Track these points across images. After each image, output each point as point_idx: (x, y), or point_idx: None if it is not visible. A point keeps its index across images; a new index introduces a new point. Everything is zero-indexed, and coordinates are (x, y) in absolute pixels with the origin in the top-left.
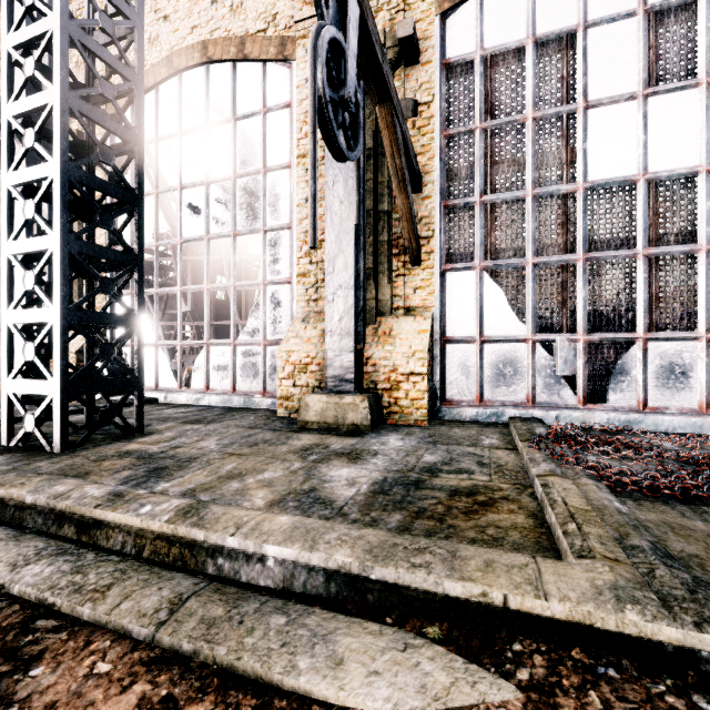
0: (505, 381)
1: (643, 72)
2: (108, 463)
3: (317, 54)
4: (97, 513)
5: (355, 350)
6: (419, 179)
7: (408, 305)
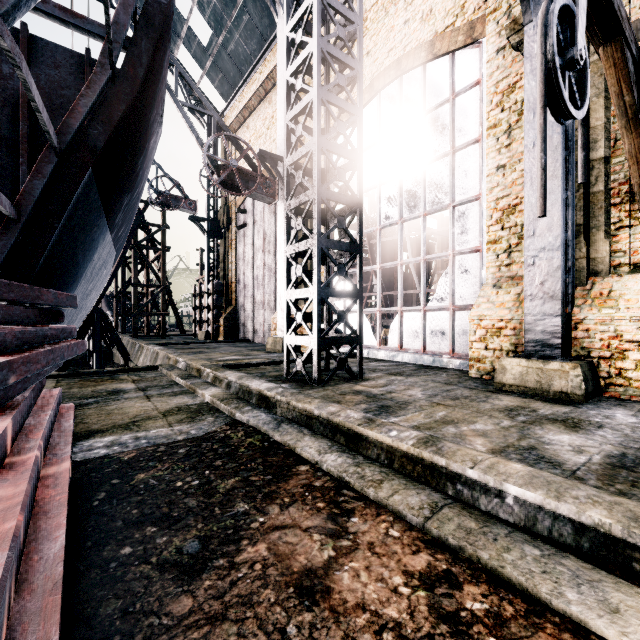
0: None
1: None
2: (348, 397)
3: (546, 30)
4: (360, 429)
5: (561, 313)
6: None
7: (636, 261)
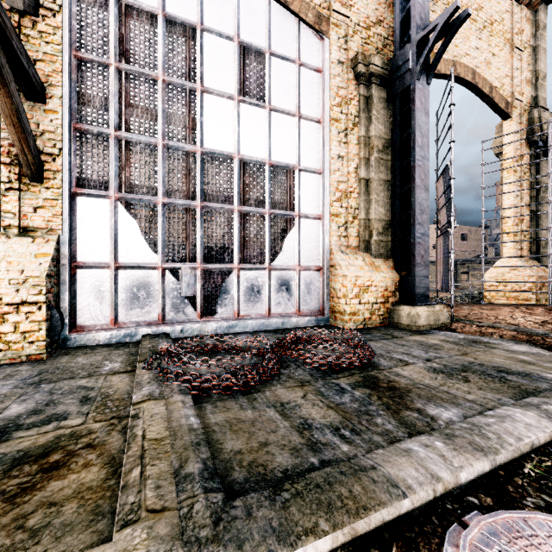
0: (139, 303)
1: (238, 84)
2: None
3: None
4: None
5: None
6: (38, 86)
7: (26, 225)
